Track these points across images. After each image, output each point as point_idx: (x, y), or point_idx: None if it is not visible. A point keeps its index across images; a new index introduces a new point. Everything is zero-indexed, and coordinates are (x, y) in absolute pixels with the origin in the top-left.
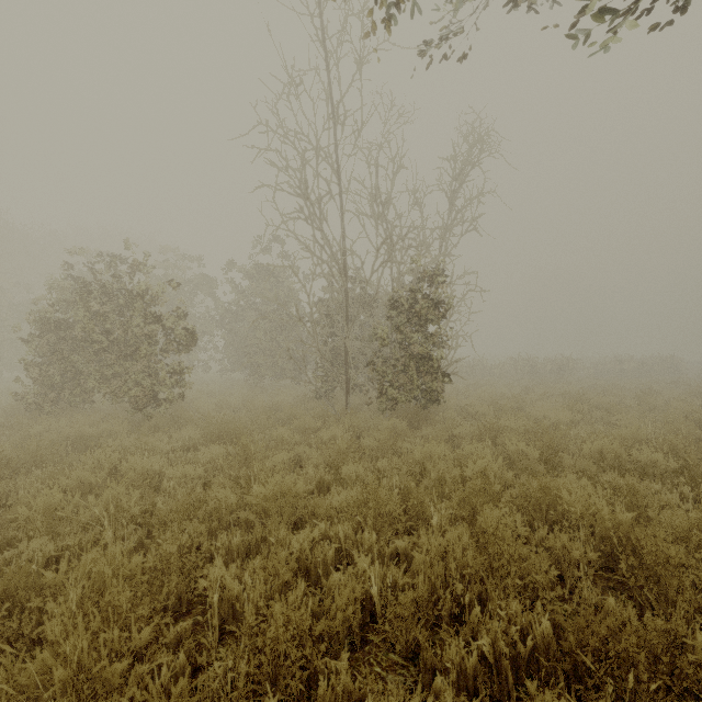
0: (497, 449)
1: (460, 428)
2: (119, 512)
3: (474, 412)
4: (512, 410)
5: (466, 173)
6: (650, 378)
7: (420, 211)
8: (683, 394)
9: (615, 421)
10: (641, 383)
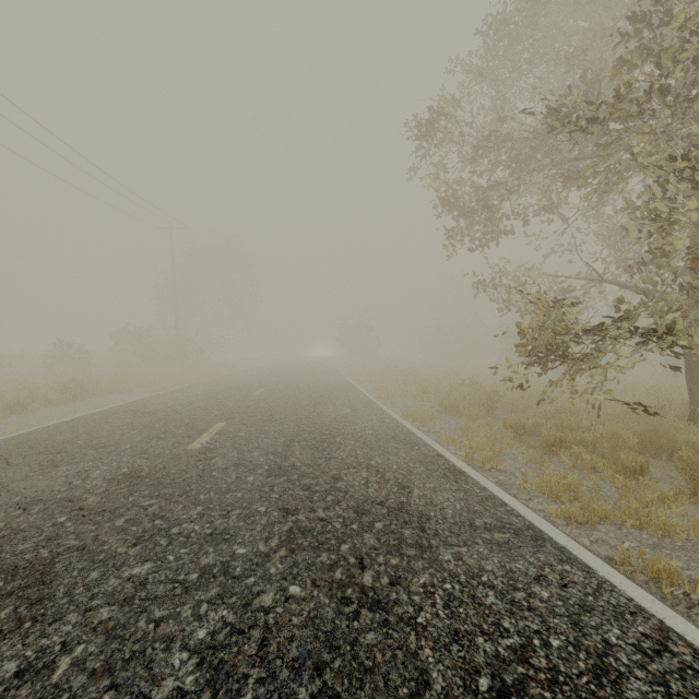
0: None
1: None
2: None
3: None
4: None
5: None
6: None
7: None
8: None
9: None
10: None
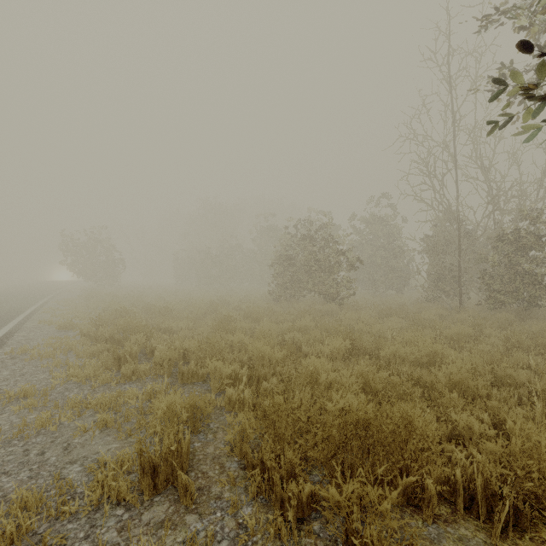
0: None
1: None
2: (380, 334)
3: None
4: None
5: None
6: None
7: (518, 166)
8: None
9: None
10: None
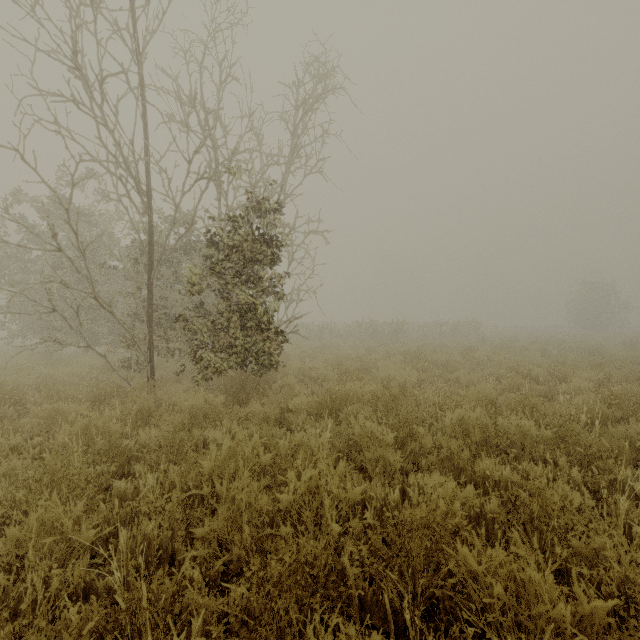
0: (340, 428)
1: (296, 400)
2: None
3: (317, 377)
4: (358, 373)
5: (311, 114)
6: (463, 338)
7: (258, 141)
8: (495, 349)
9: (454, 378)
10: (458, 342)
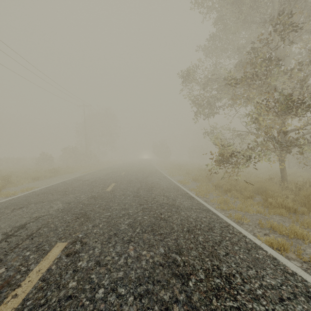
0: None
1: None
2: None
3: None
4: None
5: None
6: None
7: None
8: None
9: None
10: None
